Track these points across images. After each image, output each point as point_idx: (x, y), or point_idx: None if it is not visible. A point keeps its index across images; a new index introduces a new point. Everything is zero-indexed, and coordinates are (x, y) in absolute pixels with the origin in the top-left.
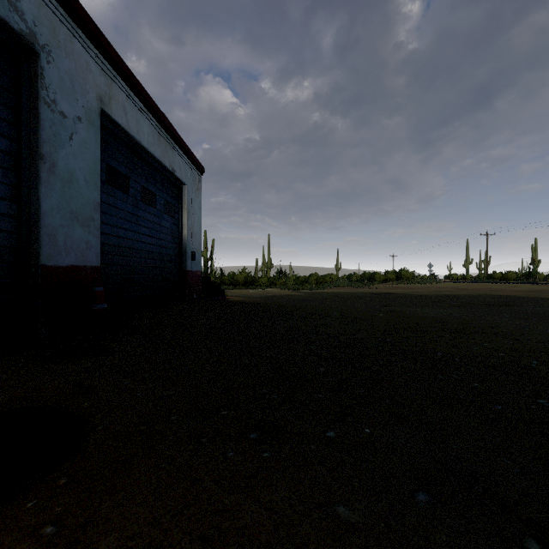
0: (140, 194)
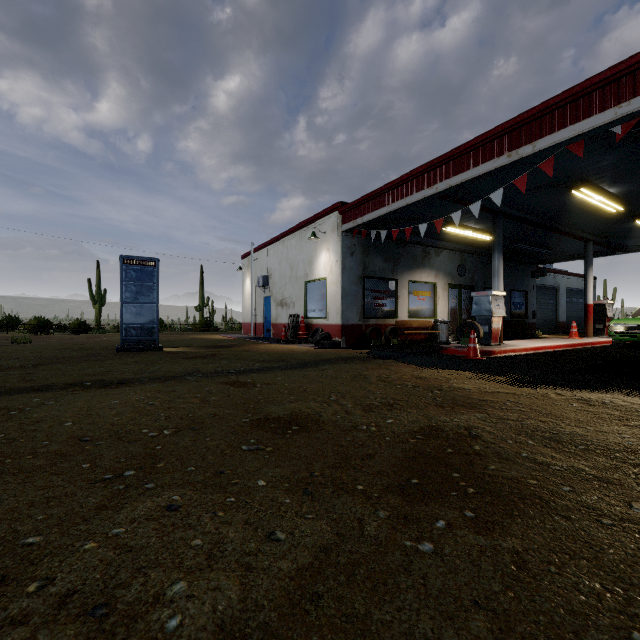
0: (572, 300)
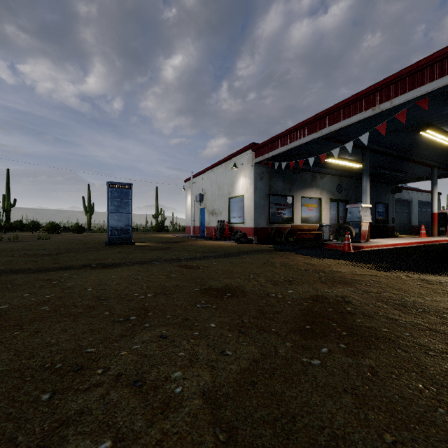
0: (422, 210)
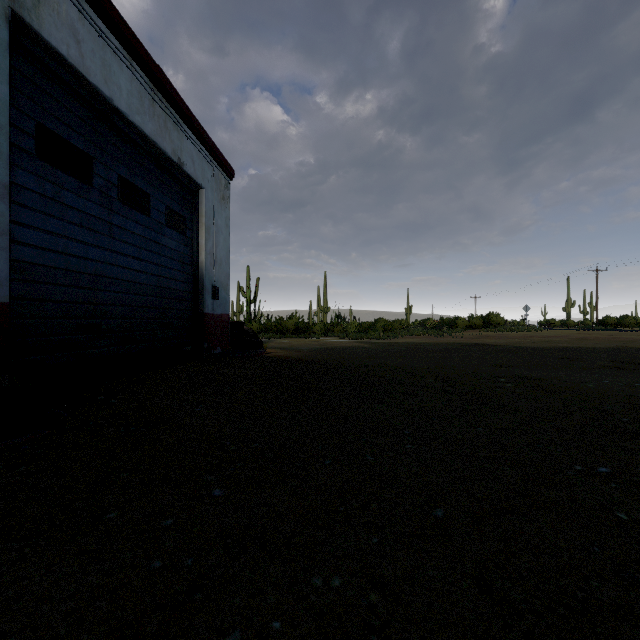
0: (116, 189)
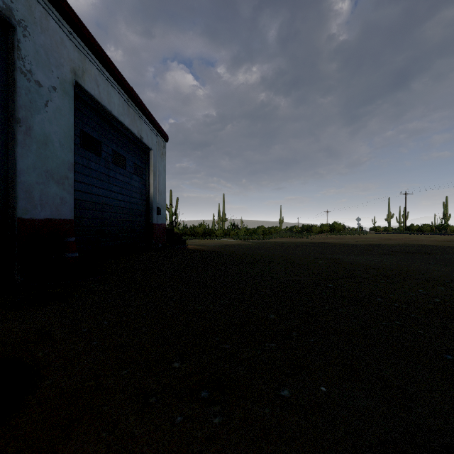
0: (111, 157)
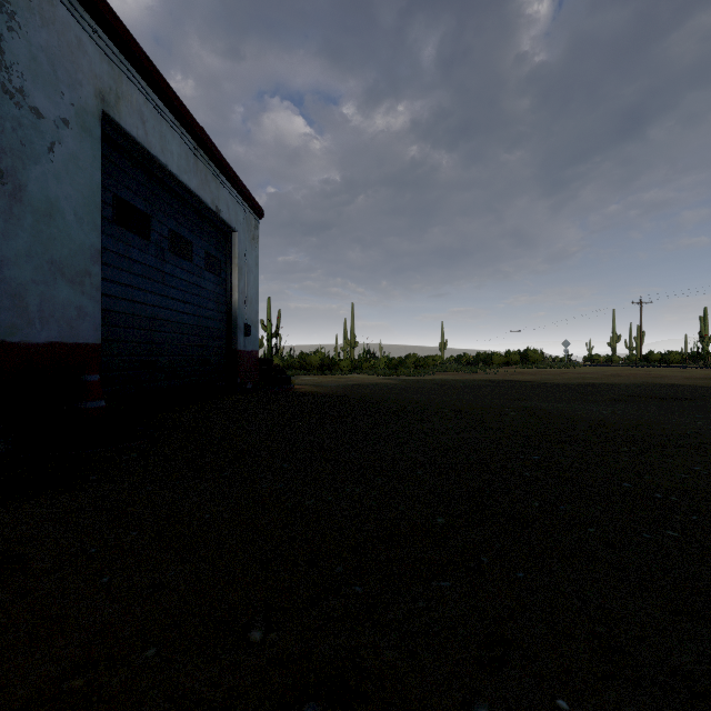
0: (167, 241)
